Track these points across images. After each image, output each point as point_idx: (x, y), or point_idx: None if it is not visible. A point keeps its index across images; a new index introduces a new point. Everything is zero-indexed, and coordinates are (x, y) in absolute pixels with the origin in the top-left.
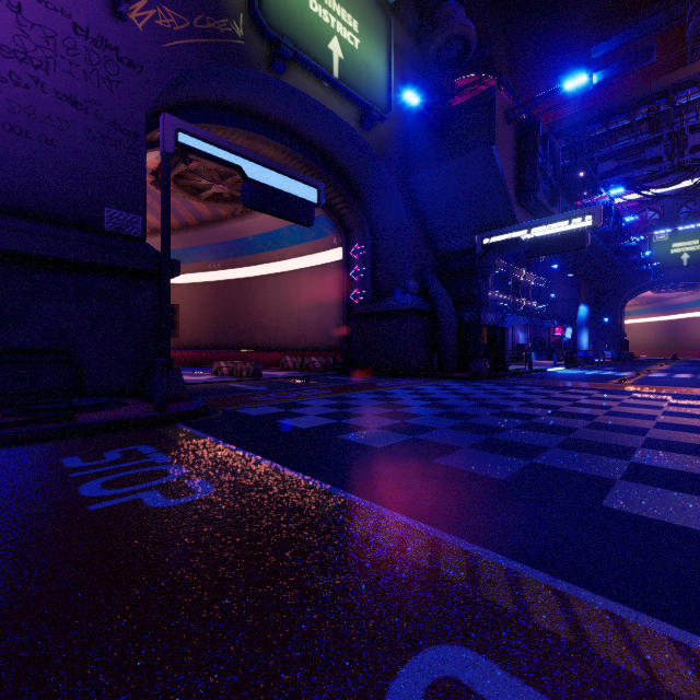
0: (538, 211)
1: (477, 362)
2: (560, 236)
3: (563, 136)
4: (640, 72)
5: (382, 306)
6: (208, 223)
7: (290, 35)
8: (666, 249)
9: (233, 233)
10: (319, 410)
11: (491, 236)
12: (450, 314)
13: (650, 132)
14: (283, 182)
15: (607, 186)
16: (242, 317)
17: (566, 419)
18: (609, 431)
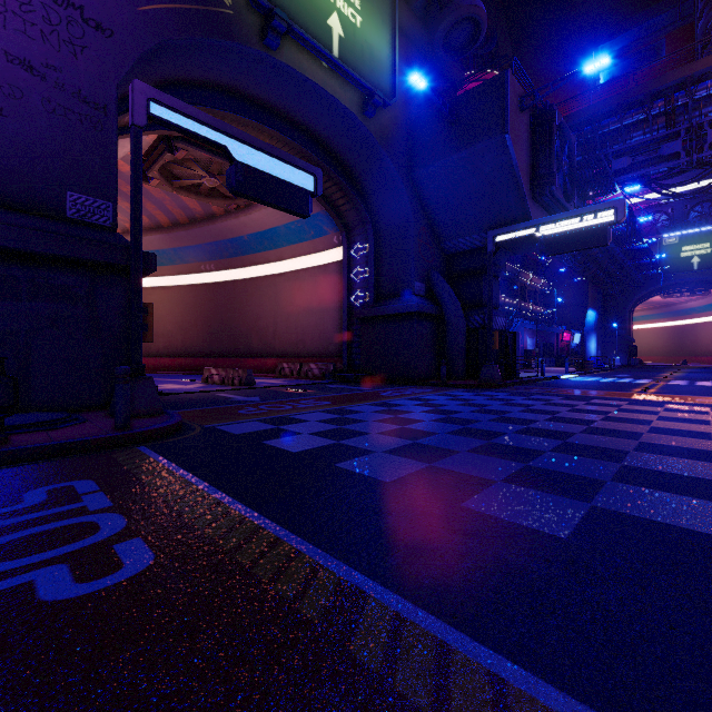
0: (553, 207)
1: (488, 369)
2: (579, 233)
3: (575, 131)
4: (648, 71)
5: (385, 309)
6: (200, 221)
7: (284, 6)
8: (676, 253)
9: (227, 232)
10: (315, 427)
11: (503, 234)
12: (458, 317)
13: (666, 127)
14: (276, 166)
15: (621, 184)
16: (237, 321)
17: (606, 438)
18: (667, 455)
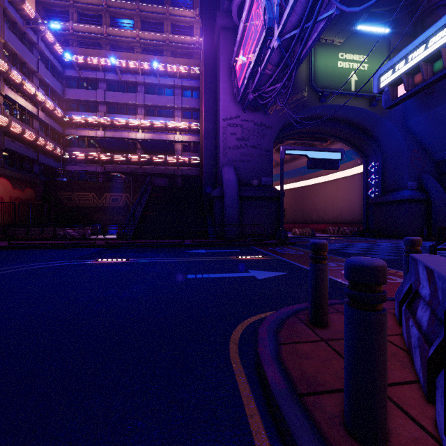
0: None
1: None
2: None
3: None
4: None
5: (388, 198)
6: (288, 161)
7: (328, 85)
8: None
9: (300, 164)
10: (337, 246)
11: None
12: (441, 200)
13: None
14: (324, 154)
15: None
16: (305, 206)
17: None
18: None
